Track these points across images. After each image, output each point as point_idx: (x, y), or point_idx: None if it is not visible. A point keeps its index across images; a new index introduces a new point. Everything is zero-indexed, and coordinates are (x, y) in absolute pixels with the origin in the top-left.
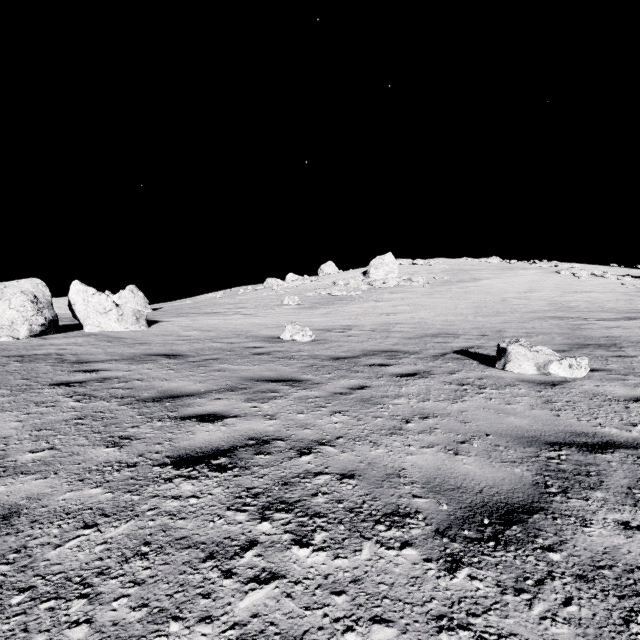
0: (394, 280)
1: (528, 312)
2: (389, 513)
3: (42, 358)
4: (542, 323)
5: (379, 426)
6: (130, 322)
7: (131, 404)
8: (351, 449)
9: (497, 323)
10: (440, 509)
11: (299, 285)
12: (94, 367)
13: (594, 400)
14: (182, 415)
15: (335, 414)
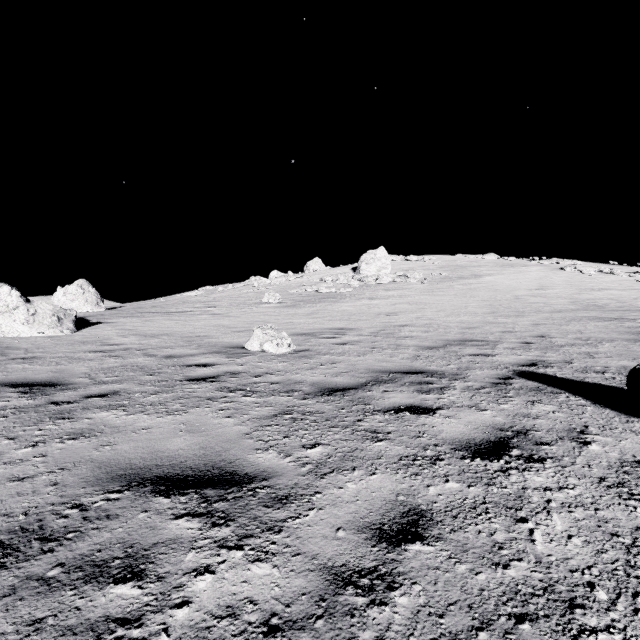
0: (388, 276)
1: (555, 311)
2: None
3: None
4: (585, 325)
5: None
6: (47, 324)
7: None
8: None
9: (528, 325)
10: None
11: (282, 282)
12: None
13: None
14: None
15: None
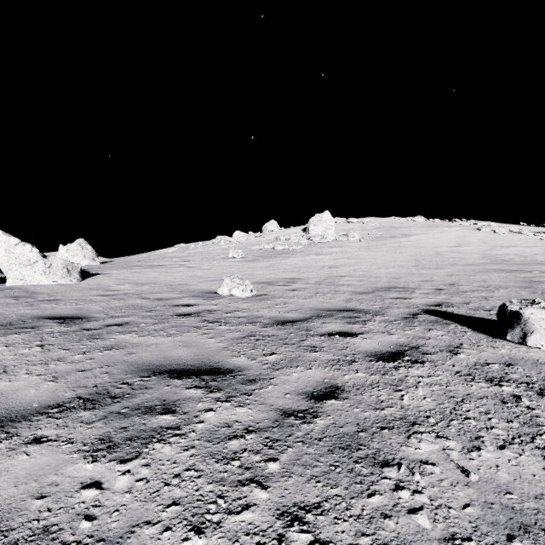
0: (332, 235)
1: (467, 265)
2: None
3: None
4: (489, 276)
5: None
6: (59, 275)
7: None
8: None
9: (443, 276)
10: None
11: (244, 240)
12: None
13: None
14: None
15: (290, 533)
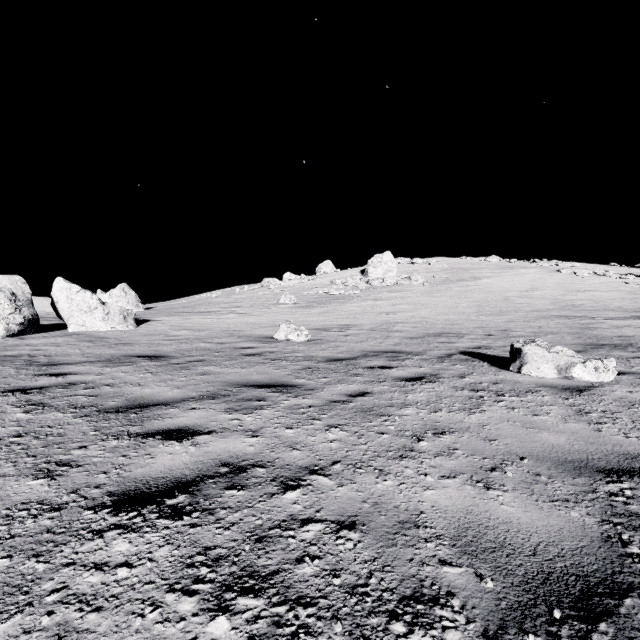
0: (393, 279)
1: (532, 311)
2: (408, 596)
3: (10, 360)
4: (548, 322)
5: (385, 446)
6: (117, 321)
7: (89, 416)
8: (351, 480)
9: (501, 322)
10: (483, 588)
11: (296, 284)
12: (63, 370)
13: (634, 410)
14: (146, 431)
15: (331, 429)
